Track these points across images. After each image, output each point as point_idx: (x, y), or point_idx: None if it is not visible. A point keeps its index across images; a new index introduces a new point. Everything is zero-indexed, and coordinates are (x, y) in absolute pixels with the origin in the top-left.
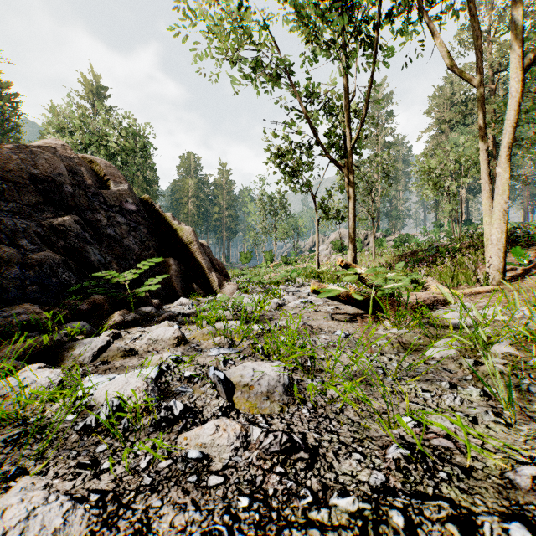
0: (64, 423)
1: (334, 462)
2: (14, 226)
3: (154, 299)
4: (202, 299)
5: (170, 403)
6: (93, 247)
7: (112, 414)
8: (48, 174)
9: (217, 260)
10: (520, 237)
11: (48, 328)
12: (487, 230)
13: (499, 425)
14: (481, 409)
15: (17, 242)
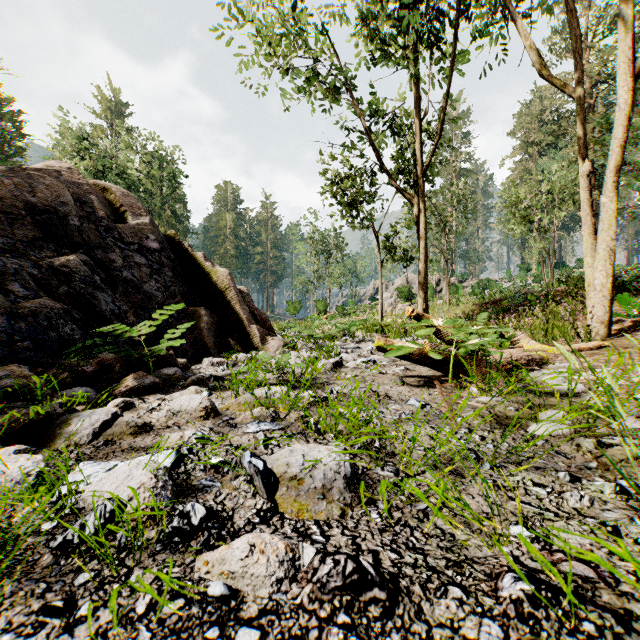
0: (36, 535)
1: (423, 603)
2: (3, 267)
3: (180, 358)
4: (240, 358)
5: (186, 507)
6: (104, 293)
7: (104, 525)
8: (50, 203)
9: (259, 310)
10: (627, 282)
11: (38, 397)
12: (589, 274)
13: None
14: (621, 514)
15: (6, 286)
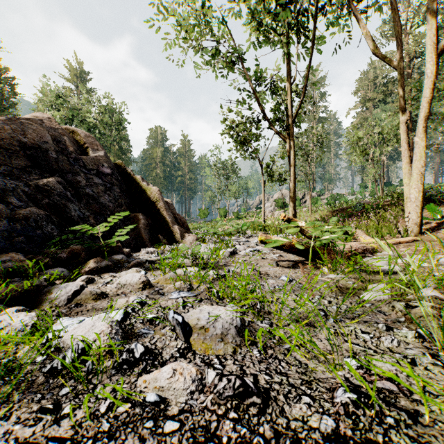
0: (33, 364)
1: (285, 406)
2: (5, 186)
3: (125, 248)
4: (166, 248)
5: (131, 346)
6: (73, 204)
7: (77, 357)
8: (36, 142)
9: (179, 215)
10: (433, 196)
11: (30, 274)
12: (407, 190)
13: (437, 367)
14: (418, 351)
15: (6, 199)
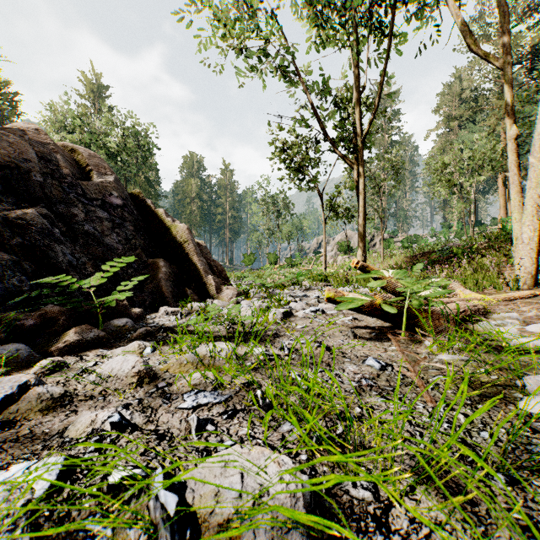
0: None
1: None
2: None
3: (138, 307)
4: (194, 307)
5: None
6: (63, 245)
7: None
8: (13, 160)
9: (215, 262)
10: None
11: None
12: (516, 228)
13: None
14: None
15: None
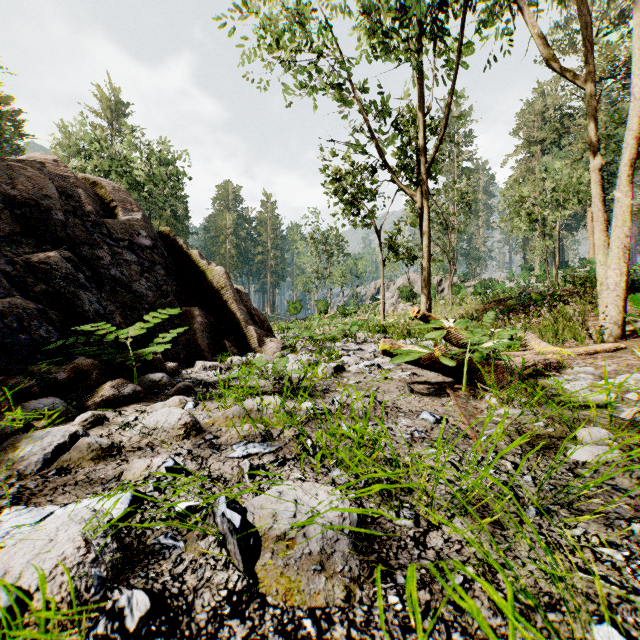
0: None
1: None
2: None
3: (171, 361)
4: (235, 361)
5: (119, 601)
6: (88, 292)
7: None
8: (32, 196)
9: (257, 311)
10: (638, 281)
11: None
12: (601, 272)
13: None
14: None
15: None
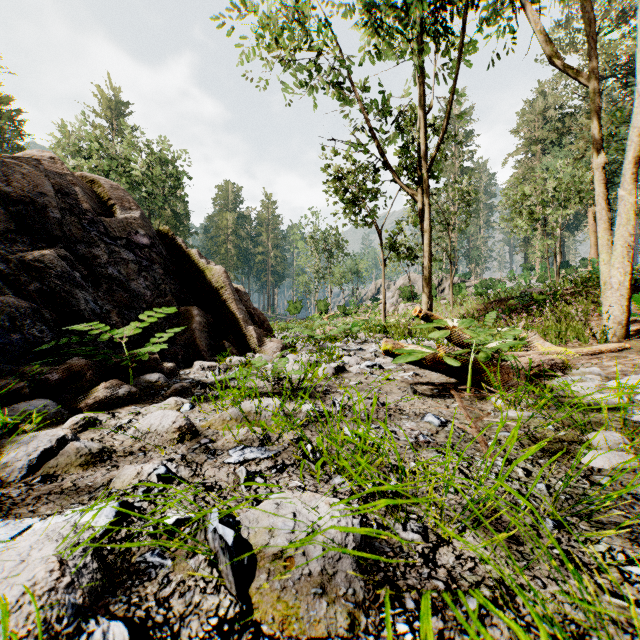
0: None
1: None
2: None
3: (169, 361)
4: (234, 361)
5: (93, 635)
6: (84, 291)
7: None
8: (27, 194)
9: (256, 310)
10: None
11: None
12: (605, 271)
13: None
14: None
15: None
